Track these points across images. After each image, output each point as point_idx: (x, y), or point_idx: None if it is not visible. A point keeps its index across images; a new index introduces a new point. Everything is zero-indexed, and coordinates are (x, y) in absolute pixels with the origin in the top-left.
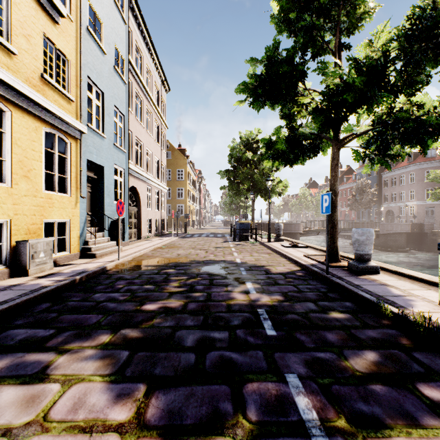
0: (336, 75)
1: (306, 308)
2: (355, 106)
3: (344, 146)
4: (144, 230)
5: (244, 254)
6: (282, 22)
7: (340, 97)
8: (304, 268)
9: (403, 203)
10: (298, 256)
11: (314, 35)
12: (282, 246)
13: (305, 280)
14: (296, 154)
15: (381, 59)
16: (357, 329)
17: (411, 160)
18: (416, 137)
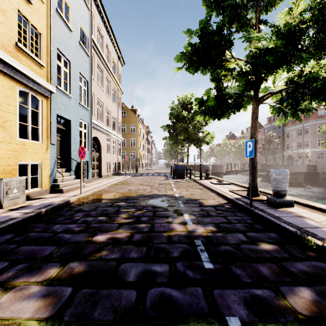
0: (260, 39)
1: (237, 239)
2: (275, 67)
3: (262, 103)
4: (104, 170)
5: (181, 189)
6: (212, 3)
7: (263, 58)
8: (230, 201)
9: (300, 150)
10: (224, 191)
11: (239, 11)
12: (211, 183)
13: (233, 212)
14: (223, 109)
15: (299, 24)
16: (287, 262)
17: (306, 118)
18: (323, 94)
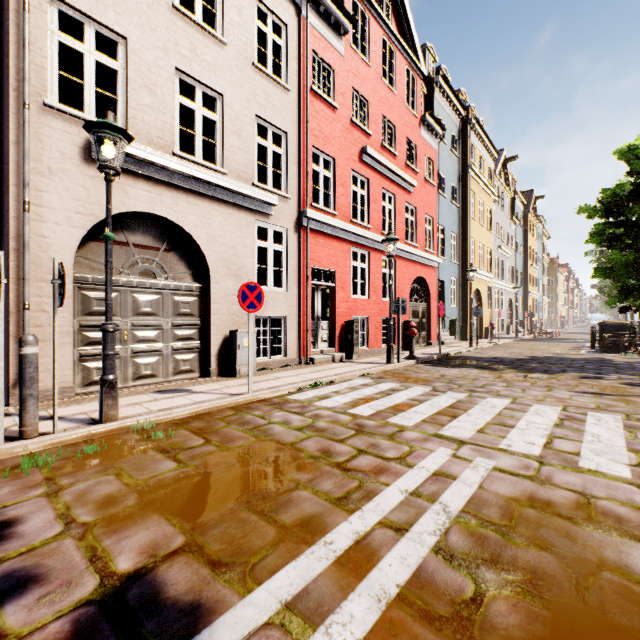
0: None
1: None
2: None
3: None
4: None
5: None
6: None
7: None
8: None
9: None
10: None
11: None
12: None
13: None
14: None
15: None
16: None
17: None
18: None
